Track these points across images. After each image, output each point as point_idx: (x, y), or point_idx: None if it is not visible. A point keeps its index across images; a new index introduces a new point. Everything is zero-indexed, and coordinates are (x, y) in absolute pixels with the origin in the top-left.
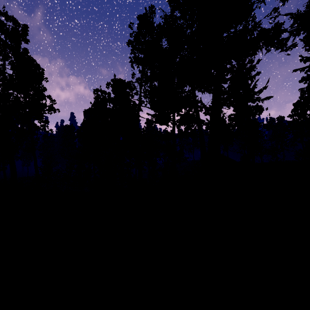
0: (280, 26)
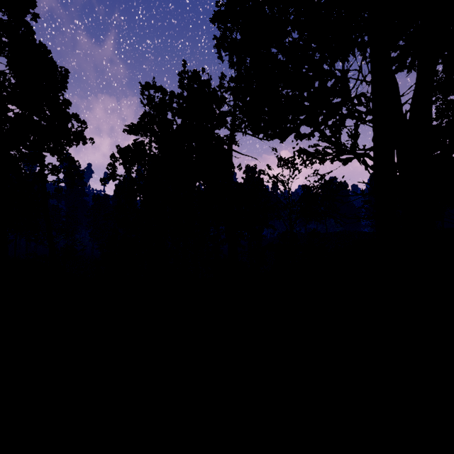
0: None
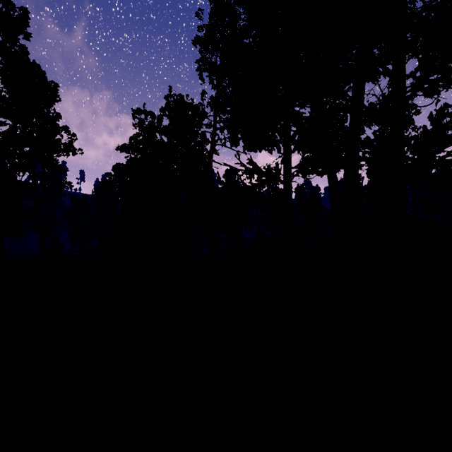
0: None
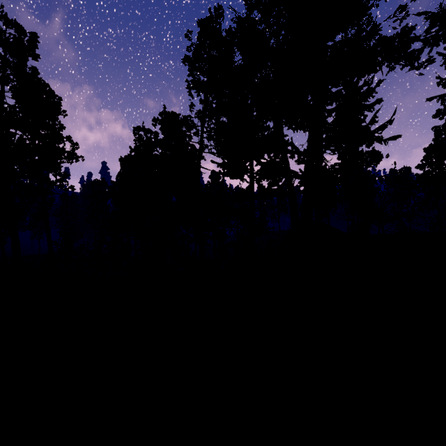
0: (410, 32)
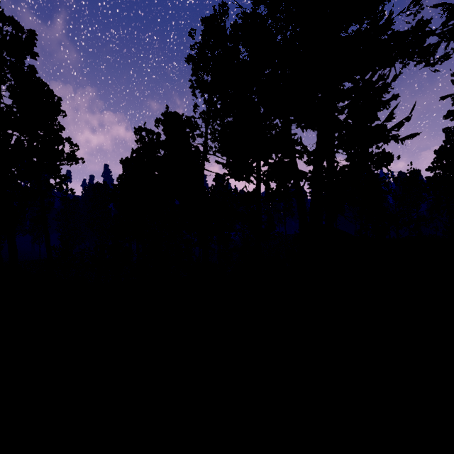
0: (425, 25)
